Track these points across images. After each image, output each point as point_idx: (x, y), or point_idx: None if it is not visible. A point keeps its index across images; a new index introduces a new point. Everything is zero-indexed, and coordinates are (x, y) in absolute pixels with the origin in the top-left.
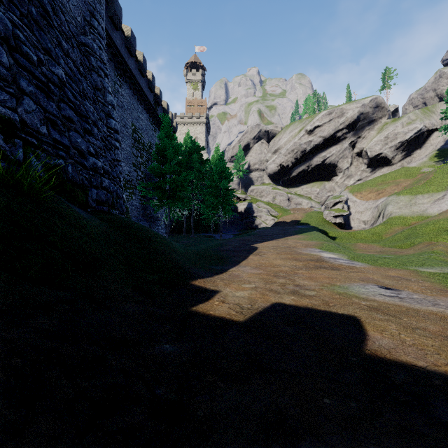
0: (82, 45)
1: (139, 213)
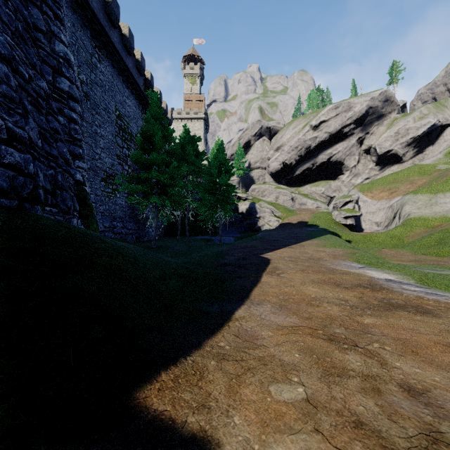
0: None
1: (125, 213)
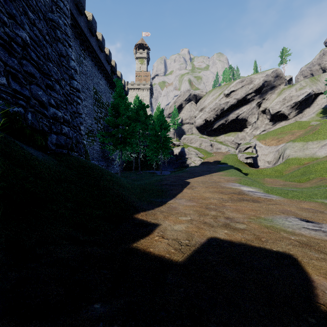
0: (49, 20)
1: (99, 155)
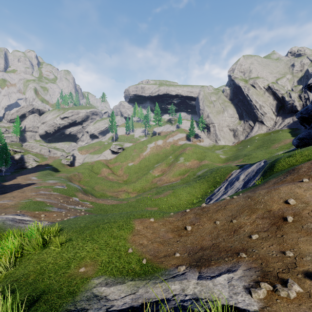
0: None
1: None
